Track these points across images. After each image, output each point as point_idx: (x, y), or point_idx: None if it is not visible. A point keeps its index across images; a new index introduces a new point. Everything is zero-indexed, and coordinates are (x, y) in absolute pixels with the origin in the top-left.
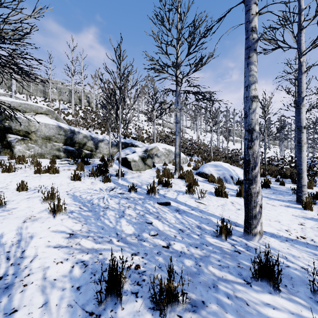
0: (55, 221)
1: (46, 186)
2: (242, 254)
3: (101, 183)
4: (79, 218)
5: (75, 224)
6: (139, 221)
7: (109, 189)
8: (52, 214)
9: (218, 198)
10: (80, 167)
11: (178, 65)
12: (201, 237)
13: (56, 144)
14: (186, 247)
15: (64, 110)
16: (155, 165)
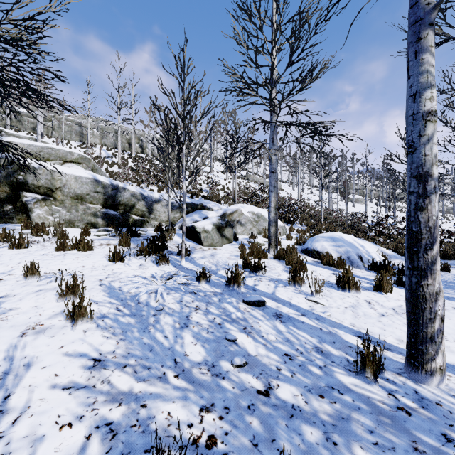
0: (73, 335)
1: (70, 271)
2: (414, 417)
3: (155, 265)
4: (114, 328)
5: (105, 340)
6: (214, 337)
7: (166, 276)
8: (70, 321)
9: (344, 294)
10: (125, 240)
11: (275, 80)
12: (327, 373)
13: (92, 207)
14: (301, 394)
15: (108, 159)
16: (237, 238)
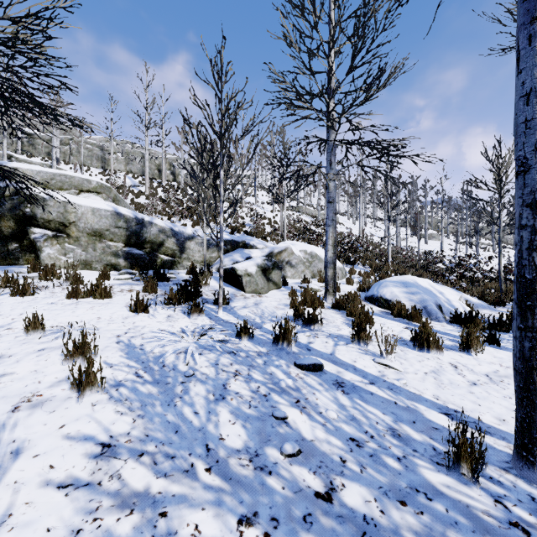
0: (78, 409)
1: (82, 324)
2: None
3: (186, 317)
4: (131, 401)
5: (119, 417)
6: (257, 413)
7: (199, 331)
8: (76, 391)
9: (422, 355)
10: (150, 286)
11: (333, 88)
12: (408, 467)
13: (112, 245)
14: (375, 499)
15: (134, 188)
16: (286, 282)
